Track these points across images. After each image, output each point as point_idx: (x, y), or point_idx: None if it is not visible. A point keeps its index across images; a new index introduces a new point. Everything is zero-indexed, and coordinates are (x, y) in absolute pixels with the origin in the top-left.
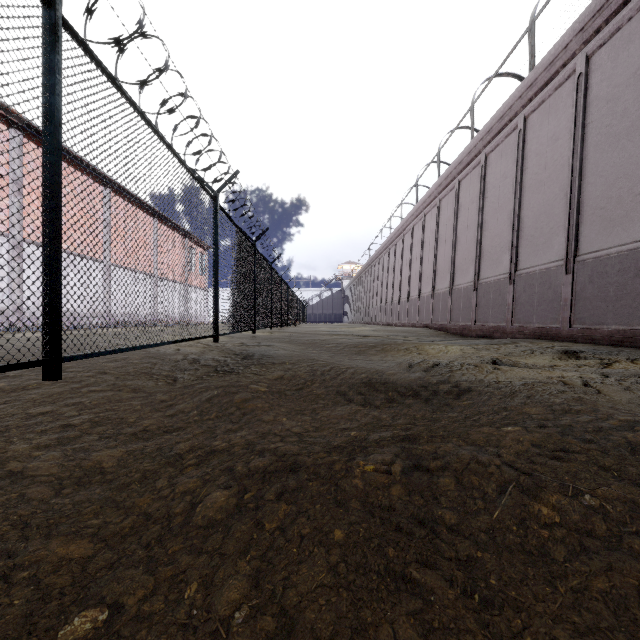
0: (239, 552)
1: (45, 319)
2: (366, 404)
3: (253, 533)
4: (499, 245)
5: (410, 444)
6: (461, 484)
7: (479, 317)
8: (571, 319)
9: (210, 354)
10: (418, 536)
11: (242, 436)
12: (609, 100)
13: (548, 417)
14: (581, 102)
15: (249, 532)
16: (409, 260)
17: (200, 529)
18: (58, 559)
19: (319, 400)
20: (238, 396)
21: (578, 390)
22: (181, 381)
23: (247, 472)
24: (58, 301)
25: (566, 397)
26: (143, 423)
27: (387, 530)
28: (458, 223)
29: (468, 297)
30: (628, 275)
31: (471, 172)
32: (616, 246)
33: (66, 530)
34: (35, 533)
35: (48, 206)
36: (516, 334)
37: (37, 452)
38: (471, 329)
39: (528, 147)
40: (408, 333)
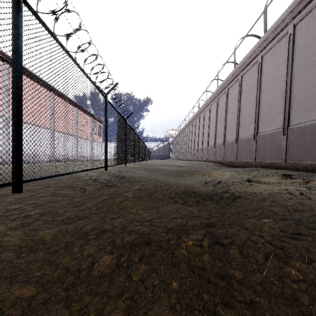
0: (118, 294)
1: (13, 160)
2: (184, 204)
3: (126, 282)
4: (248, 121)
5: (211, 228)
6: (242, 254)
7: (238, 157)
8: (286, 158)
9: (103, 176)
10: (220, 286)
11: (119, 221)
12: (305, 47)
13: (286, 213)
14: (291, 48)
15: (123, 282)
16: (202, 128)
17: (96, 279)
18: (15, 298)
19: (160, 201)
20: (117, 199)
21: (298, 197)
22: (88, 191)
23: (122, 244)
24: (20, 150)
25: (293, 202)
26: (67, 214)
27: (202, 282)
28: (227, 110)
29: (232, 147)
30: (315, 136)
31: (234, 84)
32: (309, 121)
33: (21, 279)
34: (3, 281)
35: (15, 99)
36: (257, 165)
37: (9, 231)
38: (234, 163)
39: (263, 71)
40: (202, 165)
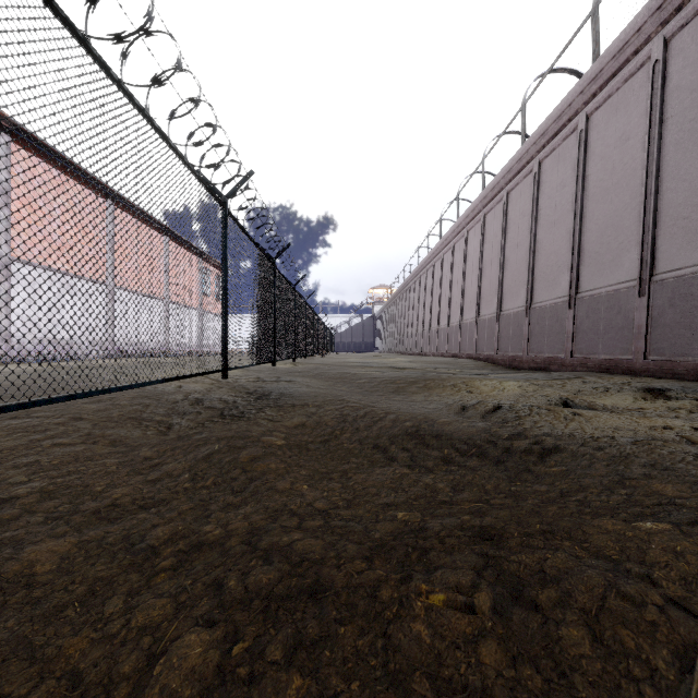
0: None
1: None
2: (414, 465)
3: None
4: (556, 264)
5: (495, 549)
6: (602, 644)
7: (532, 347)
8: (646, 349)
9: (217, 393)
10: None
11: (245, 516)
12: (694, 90)
13: None
14: (658, 94)
15: None
16: (449, 282)
17: None
18: None
19: (351, 458)
20: (245, 453)
21: None
22: (176, 429)
23: (242, 594)
24: None
25: None
26: (113, 493)
27: None
28: (506, 240)
29: (519, 324)
30: None
31: (522, 181)
32: None
33: None
34: None
35: None
36: (577, 367)
37: None
38: (522, 360)
39: (591, 150)
40: (449, 365)
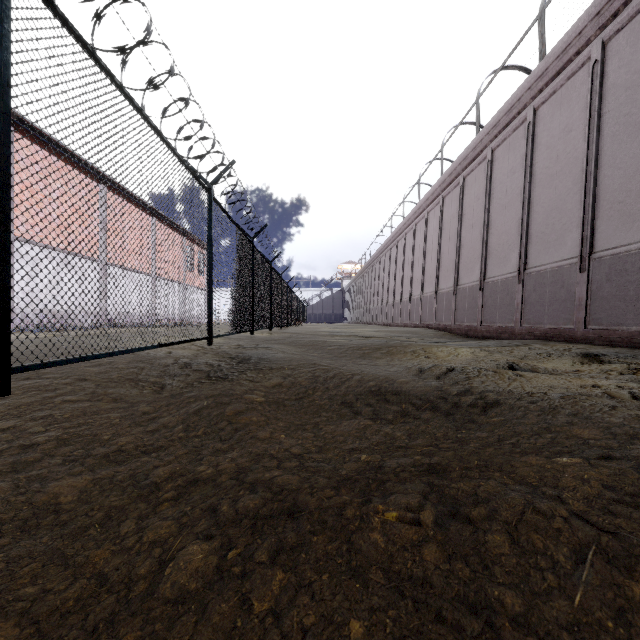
0: None
1: None
2: (376, 418)
3: (236, 618)
4: (507, 243)
5: (439, 479)
6: (518, 545)
7: (485, 317)
8: (586, 320)
9: (203, 358)
10: (470, 634)
11: (232, 459)
12: (628, 87)
13: (611, 444)
14: (597, 91)
15: (231, 616)
16: (411, 259)
17: (167, 605)
18: None
19: (322, 412)
20: (230, 408)
21: (630, 405)
22: (169, 389)
23: (234, 516)
24: (6, 299)
25: (623, 416)
26: (119, 441)
27: (424, 621)
28: (463, 221)
29: (473, 297)
30: None
31: (476, 168)
32: (637, 242)
33: None
34: None
35: None
36: (526, 335)
37: None
38: (477, 330)
39: (538, 140)
40: (411, 334)
